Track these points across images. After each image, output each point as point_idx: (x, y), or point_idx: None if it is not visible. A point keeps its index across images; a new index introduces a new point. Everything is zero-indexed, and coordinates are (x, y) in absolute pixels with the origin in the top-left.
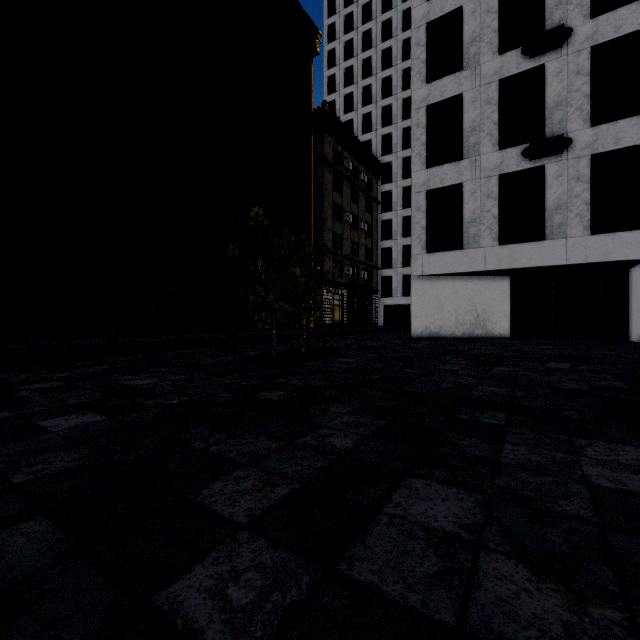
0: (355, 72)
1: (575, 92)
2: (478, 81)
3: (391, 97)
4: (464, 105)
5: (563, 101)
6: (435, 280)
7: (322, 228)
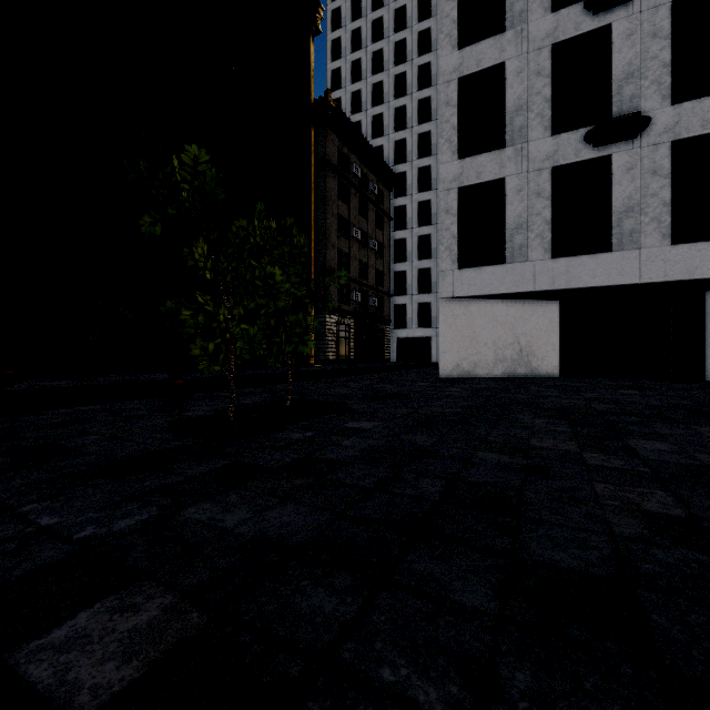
0: (364, 66)
1: (651, 60)
2: (525, 46)
3: (405, 97)
4: (507, 77)
5: (635, 72)
6: (469, 304)
7: (325, 244)
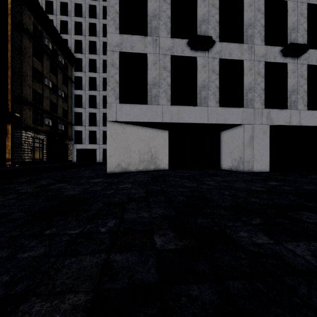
0: None
1: (212, 17)
2: None
3: (81, 18)
4: None
5: (206, 20)
6: (125, 127)
7: (21, 82)
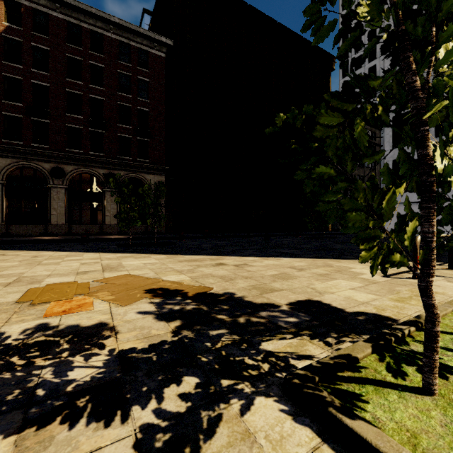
0: None
1: None
2: None
3: None
4: None
5: None
6: (399, 205)
7: None
